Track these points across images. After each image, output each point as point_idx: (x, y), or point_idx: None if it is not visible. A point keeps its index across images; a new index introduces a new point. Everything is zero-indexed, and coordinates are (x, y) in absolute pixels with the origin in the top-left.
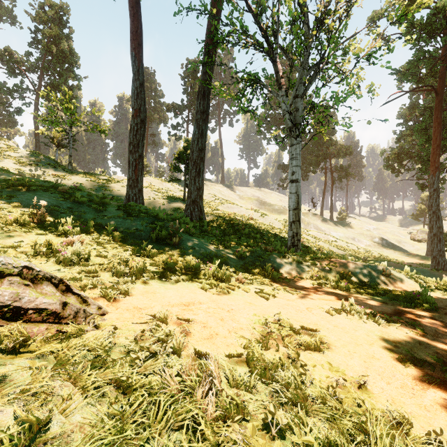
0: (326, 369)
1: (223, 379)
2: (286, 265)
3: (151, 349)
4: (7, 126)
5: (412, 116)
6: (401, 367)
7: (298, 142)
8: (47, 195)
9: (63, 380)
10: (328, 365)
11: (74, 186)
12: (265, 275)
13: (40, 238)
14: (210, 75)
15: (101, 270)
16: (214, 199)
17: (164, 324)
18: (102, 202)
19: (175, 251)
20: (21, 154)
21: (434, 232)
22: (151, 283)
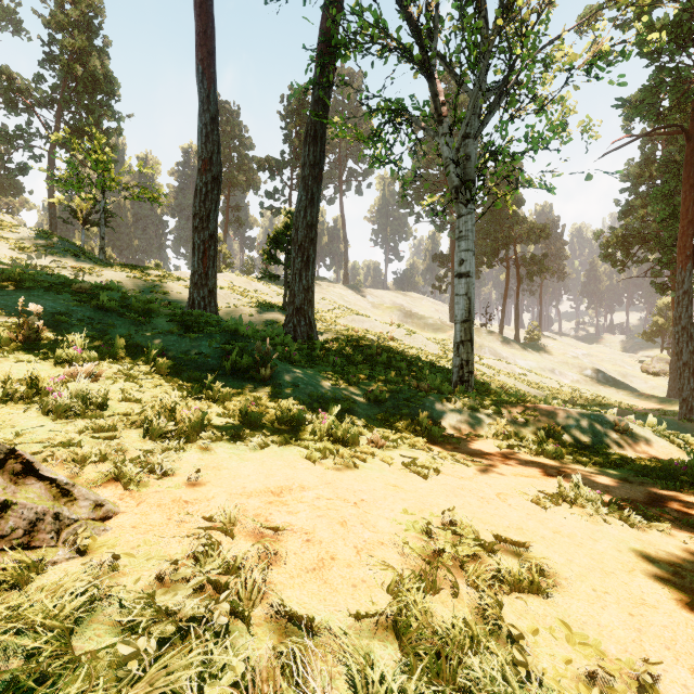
0: (560, 639)
1: (343, 685)
2: (451, 413)
3: (182, 615)
4: (7, 193)
5: (645, 178)
6: None
7: (470, 210)
8: (52, 296)
9: None
10: (563, 629)
11: (101, 284)
12: (418, 432)
13: (22, 368)
14: (325, 104)
15: (125, 426)
16: (332, 308)
17: (228, 537)
18: (145, 310)
19: (264, 391)
20: (22, 234)
21: (683, 360)
22: (215, 450)
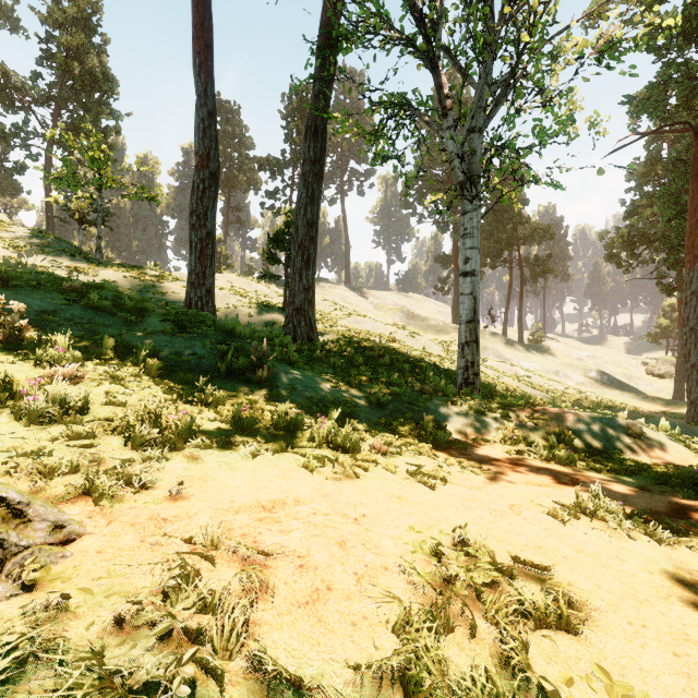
0: (599, 691)
1: None
2: (457, 417)
3: (134, 680)
4: (5, 193)
5: (651, 177)
6: None
7: (475, 207)
8: (40, 295)
9: None
10: (602, 678)
11: (94, 283)
12: (423, 436)
13: None
14: (326, 99)
15: (106, 432)
16: (333, 309)
17: (208, 563)
18: (138, 309)
19: (261, 394)
20: (17, 233)
21: (691, 362)
22: (203, 458)
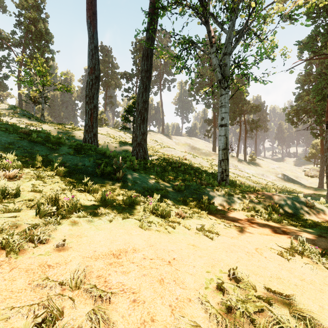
0: None
1: None
2: (219, 197)
3: None
4: (0, 89)
5: (307, 82)
6: None
7: (227, 92)
8: (6, 135)
9: None
10: None
11: (36, 130)
12: (202, 207)
13: None
14: (152, 40)
15: (27, 207)
16: (156, 144)
17: (71, 301)
18: (57, 142)
19: (118, 185)
20: (2, 107)
21: None
22: (81, 223)
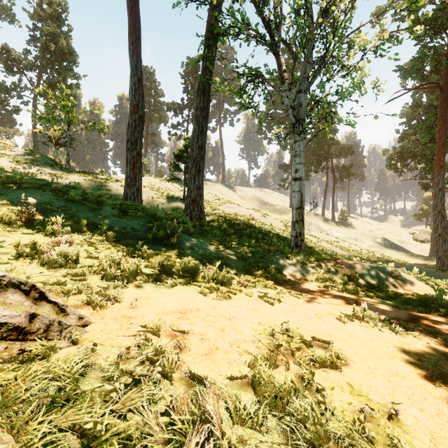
0: (346, 393)
1: (224, 412)
2: (289, 266)
3: (135, 374)
4: (6, 125)
5: (415, 115)
6: (432, 387)
7: (302, 138)
8: (39, 193)
9: (2, 431)
10: (348, 387)
11: (69, 185)
12: (268, 277)
13: (25, 238)
14: (210, 70)
15: (90, 273)
16: (214, 199)
17: (156, 336)
18: (97, 201)
19: (173, 252)
20: (17, 152)
21: (439, 233)
22: (145, 287)
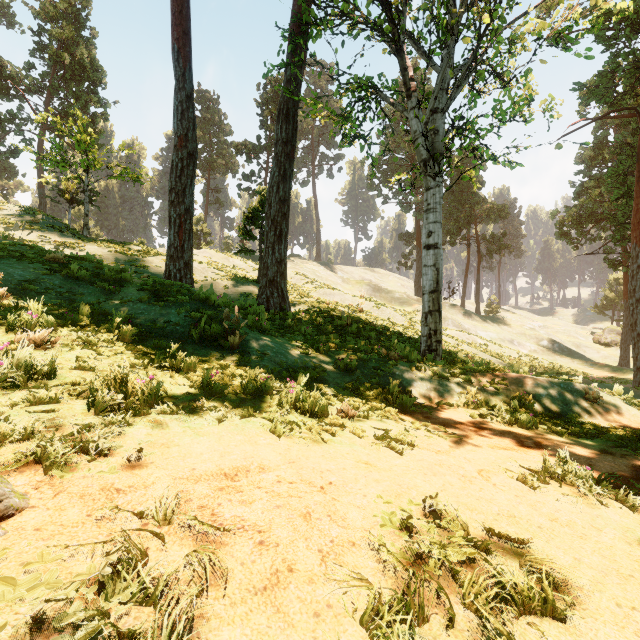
0: None
1: None
2: (421, 382)
3: None
4: (2, 176)
5: (598, 160)
6: None
7: (438, 183)
8: (22, 265)
9: None
10: None
11: (77, 255)
12: (389, 401)
13: None
14: (297, 84)
15: (71, 396)
16: (305, 282)
17: (158, 540)
18: (117, 279)
19: (232, 359)
20: (9, 210)
21: (638, 331)
22: (168, 423)
